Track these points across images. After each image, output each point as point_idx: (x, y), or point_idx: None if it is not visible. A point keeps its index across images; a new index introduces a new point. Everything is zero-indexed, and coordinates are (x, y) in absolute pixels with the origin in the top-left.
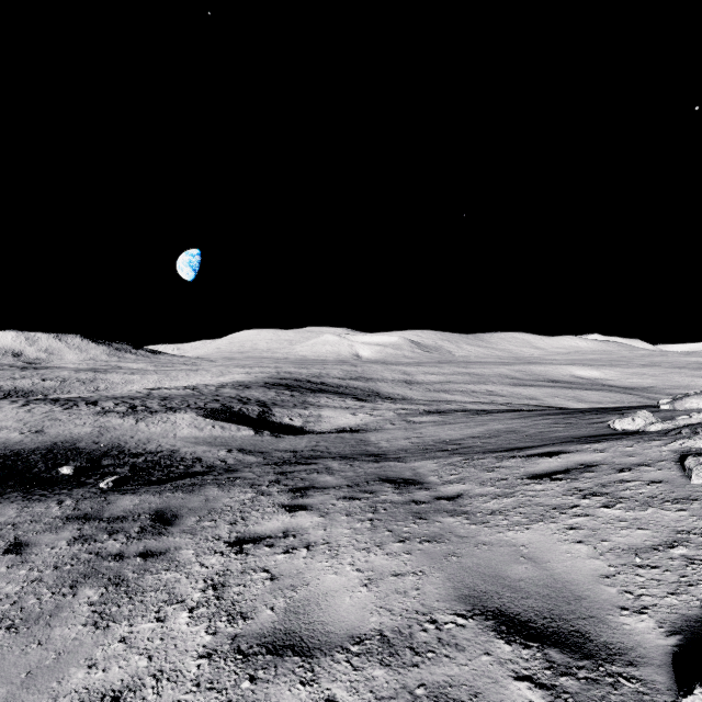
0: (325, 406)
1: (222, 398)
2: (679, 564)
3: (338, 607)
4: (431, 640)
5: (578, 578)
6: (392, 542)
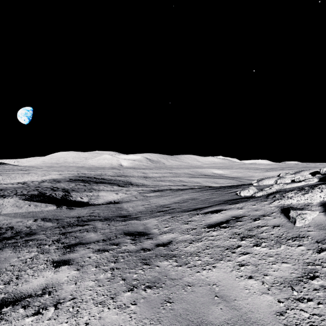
0: (102, 190)
1: (40, 188)
2: (324, 295)
3: None
4: None
5: (261, 317)
6: (123, 292)
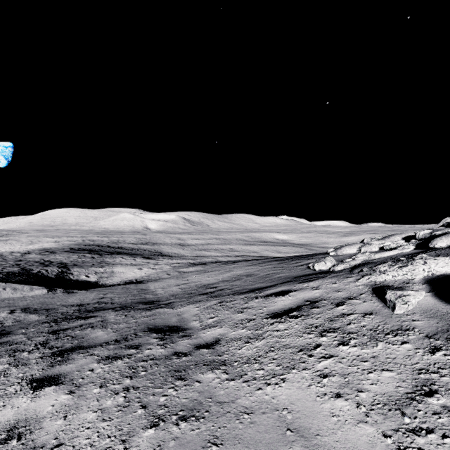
0: (118, 264)
1: (23, 263)
2: (449, 422)
3: None
4: None
5: None
6: (142, 429)
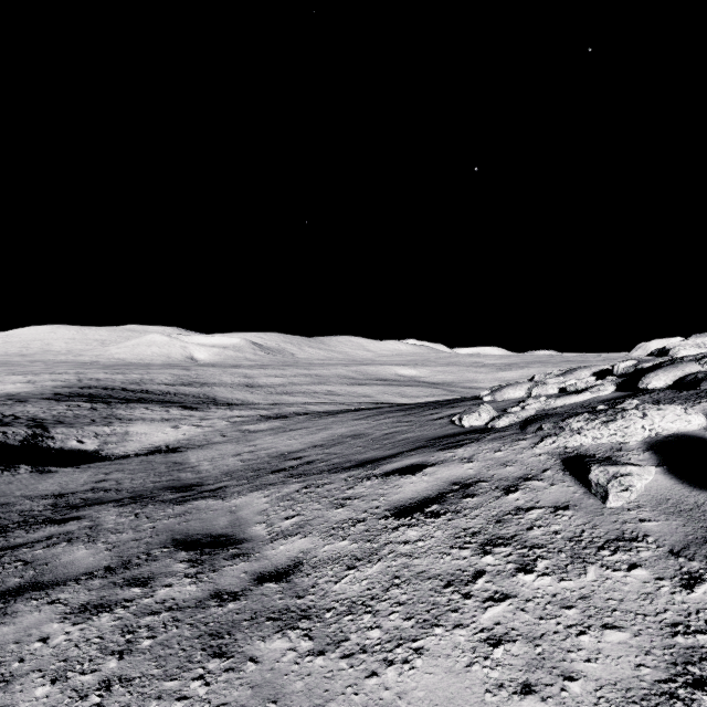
0: (139, 419)
1: None
2: None
3: None
4: None
5: None
6: None
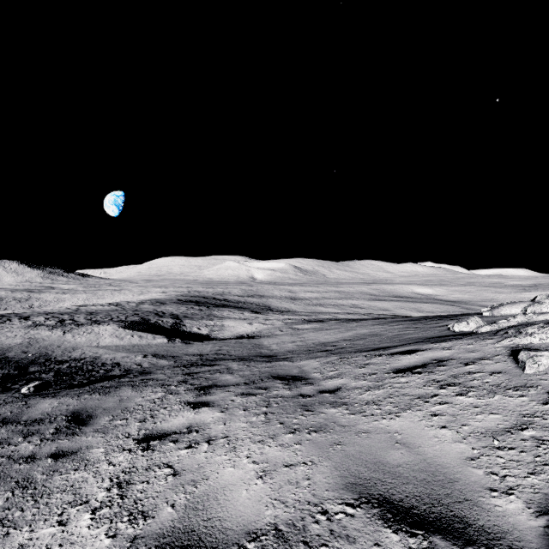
0: (227, 318)
1: (141, 312)
2: (531, 445)
3: (235, 501)
4: (323, 532)
5: (448, 461)
6: (284, 433)
